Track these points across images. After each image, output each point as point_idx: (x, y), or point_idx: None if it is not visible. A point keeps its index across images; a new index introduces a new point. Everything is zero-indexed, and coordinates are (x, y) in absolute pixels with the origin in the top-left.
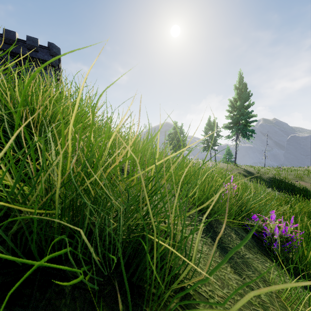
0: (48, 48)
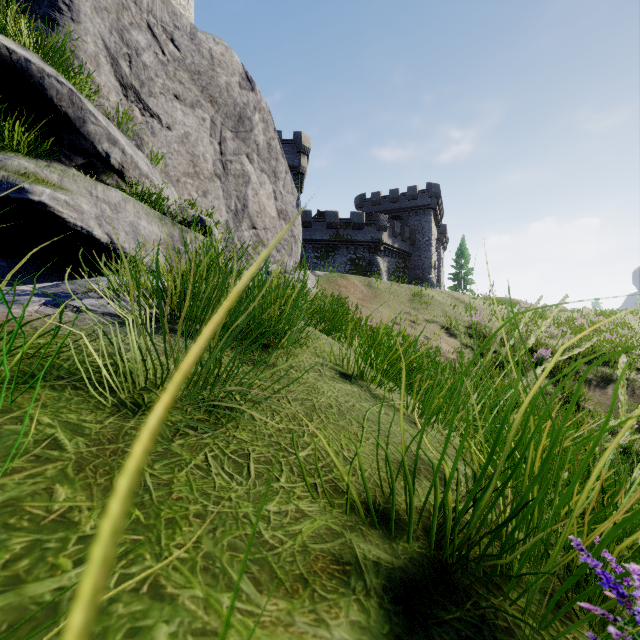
0: (427, 190)
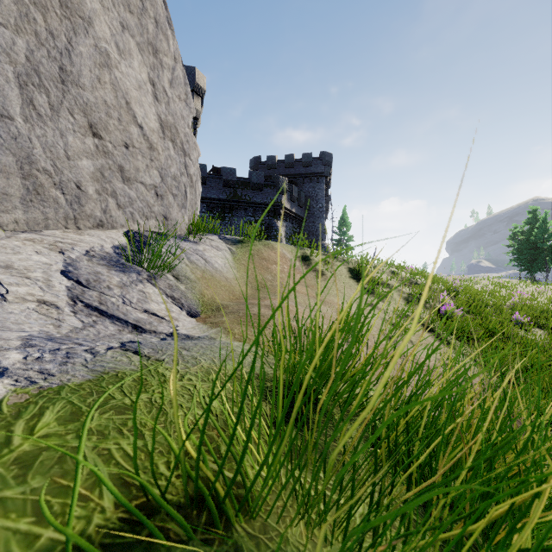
0: (321, 159)
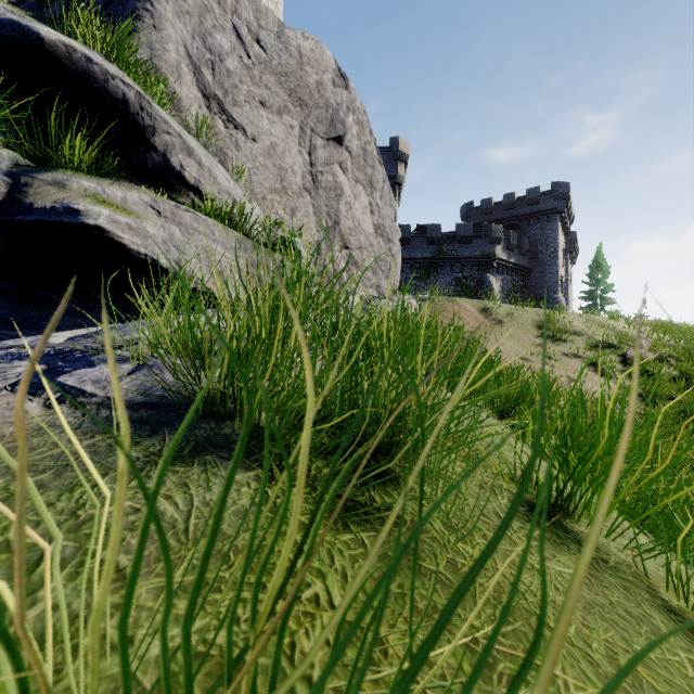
0: (552, 191)
